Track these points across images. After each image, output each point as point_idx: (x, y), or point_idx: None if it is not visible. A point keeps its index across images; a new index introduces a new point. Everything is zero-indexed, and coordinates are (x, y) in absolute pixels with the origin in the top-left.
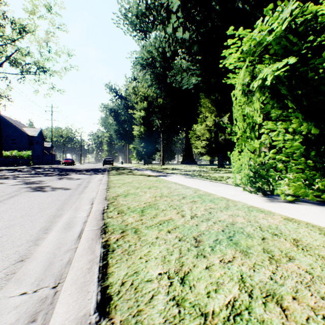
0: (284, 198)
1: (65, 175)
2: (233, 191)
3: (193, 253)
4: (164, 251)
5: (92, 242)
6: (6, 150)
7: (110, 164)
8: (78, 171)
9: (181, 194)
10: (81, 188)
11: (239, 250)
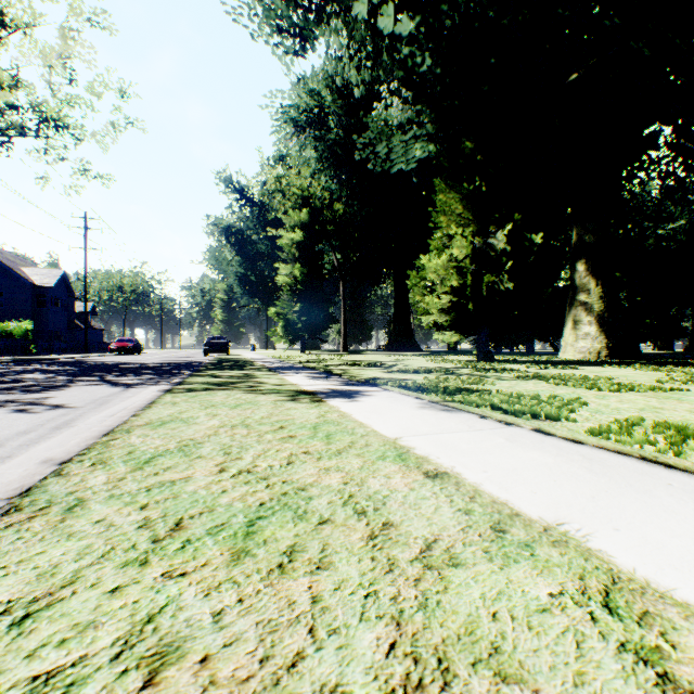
0: None
1: (46, 388)
2: None
3: None
4: None
5: None
6: None
7: (221, 351)
8: (118, 372)
9: None
10: None
11: None
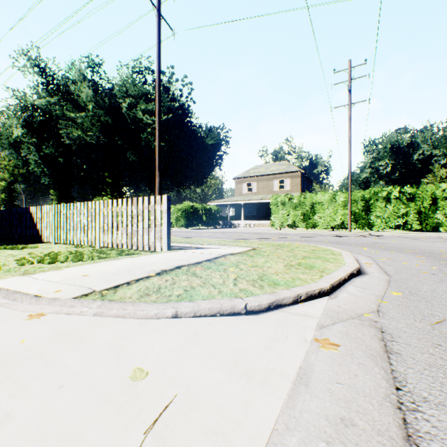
0: None
1: None
2: None
3: None
4: None
5: None
6: None
7: None
8: None
9: None
10: None
11: None
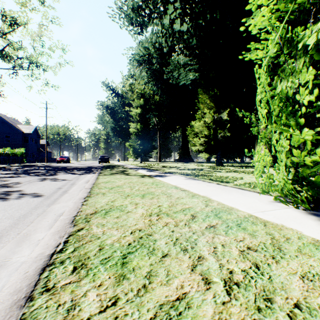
0: None
1: (51, 175)
2: (258, 201)
3: None
4: None
5: None
6: (0, 148)
7: (106, 162)
8: (70, 170)
9: (188, 208)
10: (58, 193)
11: None
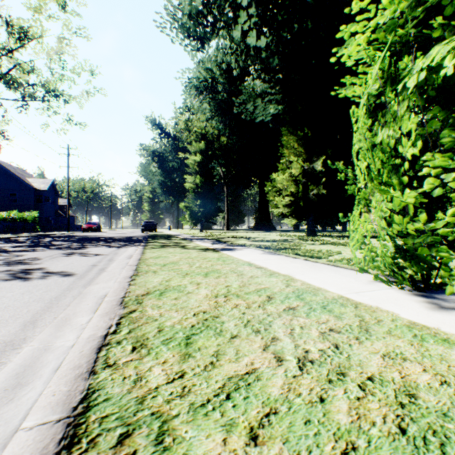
0: None
1: (79, 248)
2: (354, 281)
3: None
4: None
5: None
6: (3, 210)
7: (152, 230)
8: (103, 241)
9: (263, 289)
10: (93, 272)
11: None
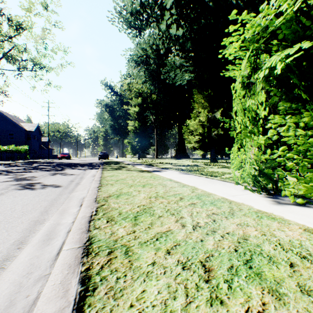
0: (294, 201)
1: (59, 170)
2: (233, 189)
3: (205, 294)
4: (164, 291)
5: (68, 272)
6: (4, 145)
7: (105, 158)
8: (73, 166)
9: (178, 194)
10: (73, 185)
11: (267, 288)
